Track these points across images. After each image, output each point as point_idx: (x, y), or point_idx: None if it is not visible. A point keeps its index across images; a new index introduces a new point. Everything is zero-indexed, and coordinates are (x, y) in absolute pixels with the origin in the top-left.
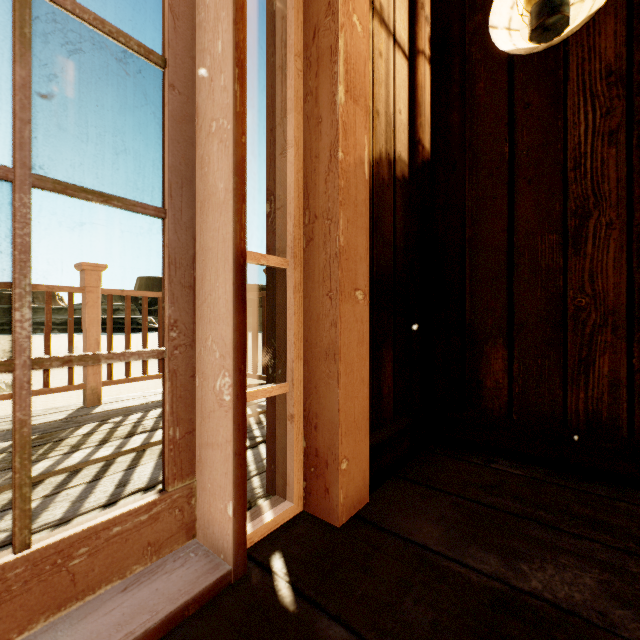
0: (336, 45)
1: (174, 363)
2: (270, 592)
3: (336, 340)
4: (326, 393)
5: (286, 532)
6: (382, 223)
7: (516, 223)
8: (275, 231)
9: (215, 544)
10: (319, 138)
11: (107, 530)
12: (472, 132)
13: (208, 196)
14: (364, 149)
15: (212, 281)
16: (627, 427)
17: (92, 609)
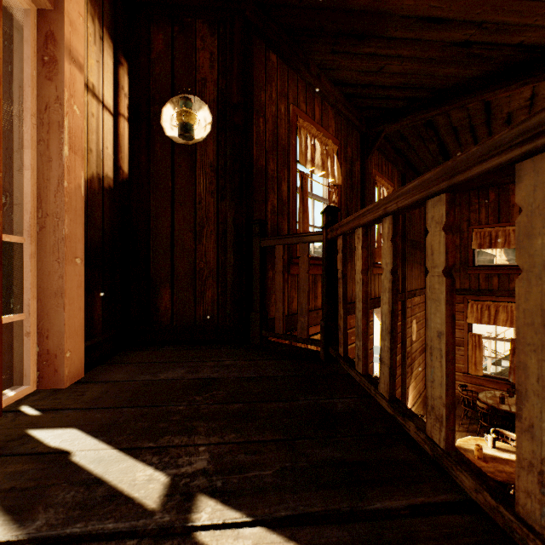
0: (63, 123)
1: None
2: (24, 415)
3: (63, 286)
4: (56, 316)
5: (27, 398)
6: (94, 216)
7: (175, 224)
8: (11, 216)
9: None
10: (50, 170)
11: None
12: (154, 169)
13: None
14: (82, 179)
15: None
16: (217, 319)
17: None
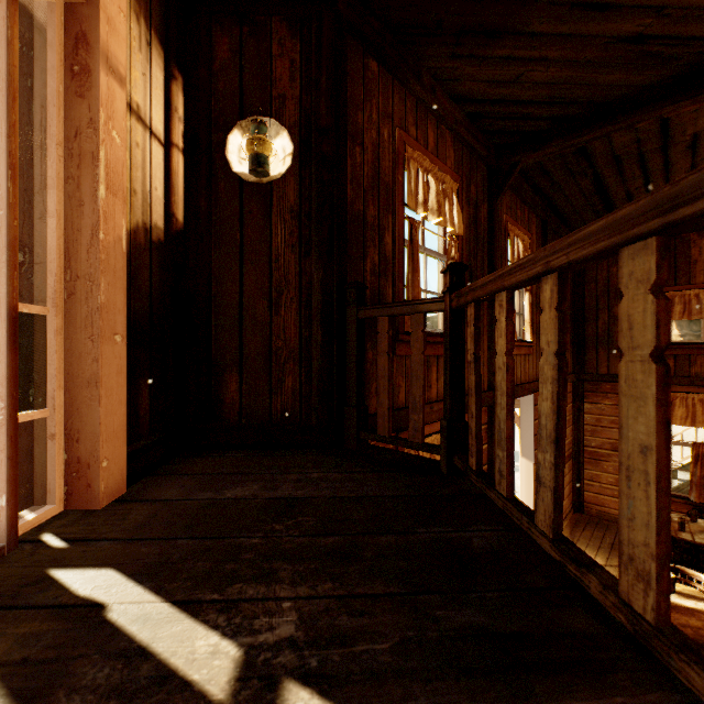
0: (98, 154)
1: None
2: (45, 547)
3: (98, 372)
4: (89, 412)
5: (51, 523)
6: (139, 279)
7: (245, 289)
8: (31, 280)
9: None
10: (82, 217)
11: None
12: (217, 217)
13: None
14: (123, 229)
15: None
16: (300, 416)
17: None
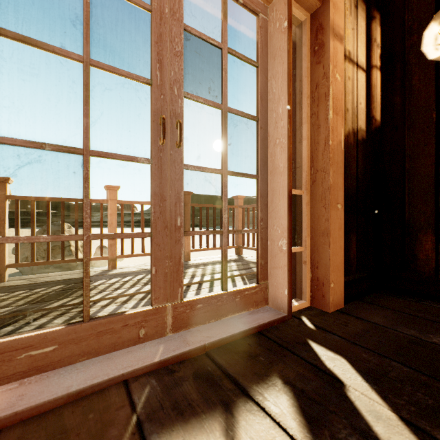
0: (328, 92)
1: (261, 235)
2: (304, 324)
3: (328, 227)
4: (323, 251)
5: (304, 311)
6: (350, 167)
7: None
8: (294, 177)
9: (278, 306)
10: (319, 135)
11: (244, 292)
12: (409, 106)
13: (274, 169)
14: (341, 135)
15: (276, 202)
16: None
17: (242, 316)
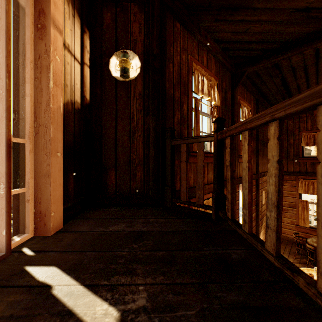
0: (49, 66)
1: None
2: (24, 255)
3: (49, 170)
4: (45, 189)
5: (27, 242)
6: (69, 126)
7: (118, 131)
8: (18, 126)
9: None
10: (42, 96)
11: None
12: (105, 97)
13: None
14: (61, 102)
15: None
16: (143, 191)
17: None
